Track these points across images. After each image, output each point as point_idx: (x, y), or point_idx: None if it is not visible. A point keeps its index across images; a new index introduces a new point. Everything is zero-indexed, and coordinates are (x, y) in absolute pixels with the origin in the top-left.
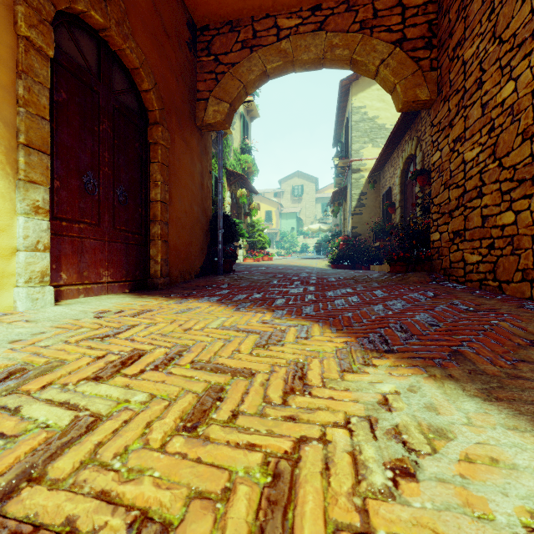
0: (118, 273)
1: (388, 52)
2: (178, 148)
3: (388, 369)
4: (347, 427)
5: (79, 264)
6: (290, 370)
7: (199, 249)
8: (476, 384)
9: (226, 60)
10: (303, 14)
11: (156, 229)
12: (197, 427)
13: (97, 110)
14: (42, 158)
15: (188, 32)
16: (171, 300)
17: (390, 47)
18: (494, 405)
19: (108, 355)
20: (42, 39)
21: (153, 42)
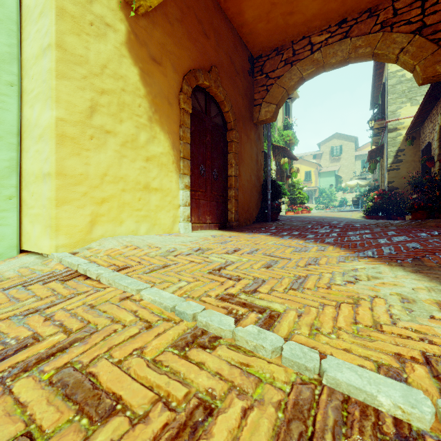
0: (213, 218)
1: (407, 41)
2: (243, 141)
3: (366, 262)
4: (332, 273)
5: (198, 213)
6: (310, 259)
7: (255, 205)
8: (413, 268)
9: (273, 75)
10: (331, 29)
11: (231, 193)
12: (269, 267)
13: (205, 131)
14: (187, 162)
15: (248, 64)
16: (243, 233)
17: (409, 37)
18: (416, 274)
19: (227, 248)
20: (188, 106)
21: (230, 82)
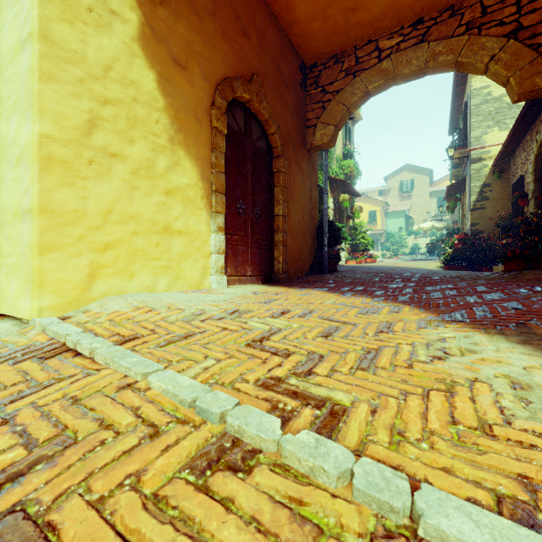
0: (255, 269)
1: (499, 46)
2: (293, 171)
3: (455, 328)
4: (412, 345)
5: (235, 263)
6: (381, 324)
7: (308, 252)
8: (519, 337)
9: (331, 89)
10: (404, 31)
11: (278, 237)
12: (328, 337)
13: (244, 157)
14: (221, 197)
15: (300, 74)
16: (293, 289)
17: (501, 41)
18: (524, 346)
19: (272, 310)
20: (222, 125)
21: (277, 96)
